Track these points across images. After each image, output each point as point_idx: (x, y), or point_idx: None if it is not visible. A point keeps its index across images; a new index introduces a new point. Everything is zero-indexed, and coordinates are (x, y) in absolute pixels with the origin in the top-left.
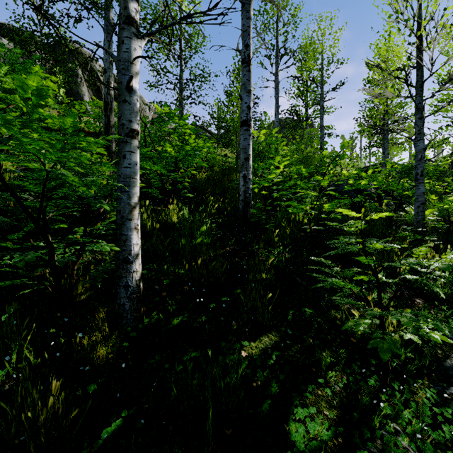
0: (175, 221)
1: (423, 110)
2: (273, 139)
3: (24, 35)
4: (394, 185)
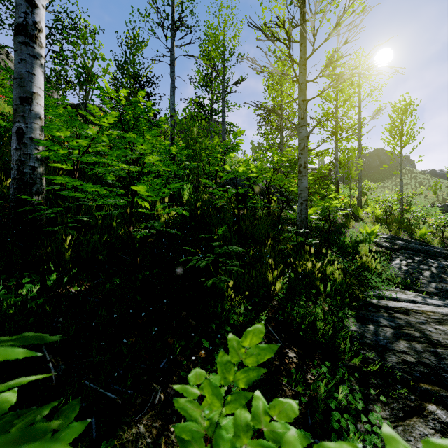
0: None
1: (306, 88)
2: (141, 106)
3: None
4: (281, 179)
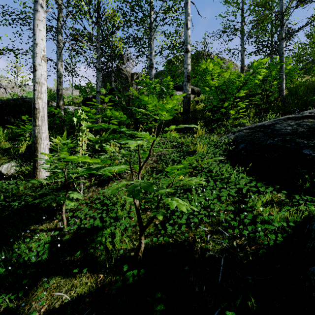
0: (286, 94)
1: None
2: None
3: (198, 56)
4: None
